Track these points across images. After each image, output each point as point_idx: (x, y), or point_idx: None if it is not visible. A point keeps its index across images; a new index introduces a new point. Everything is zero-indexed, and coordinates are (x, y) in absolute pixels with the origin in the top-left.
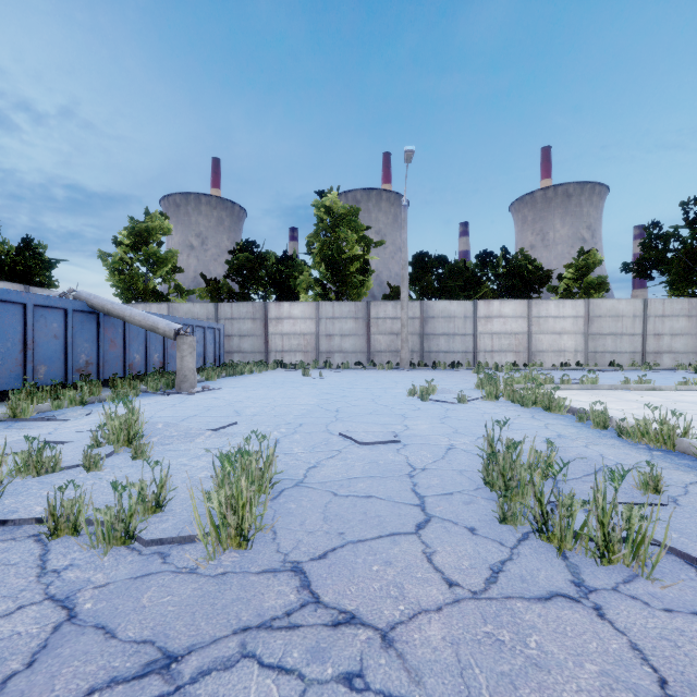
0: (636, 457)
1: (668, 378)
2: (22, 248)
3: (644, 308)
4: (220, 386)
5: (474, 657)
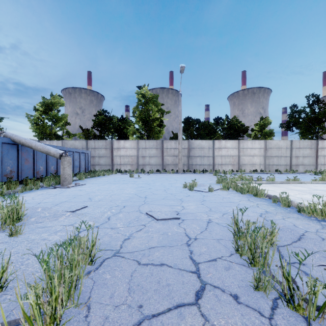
0: (314, 226)
1: (304, 177)
2: None
3: (291, 144)
4: (85, 183)
5: None
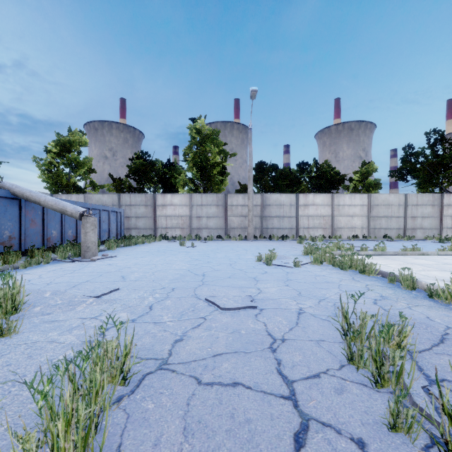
0: None
1: (425, 246)
2: None
3: (405, 200)
4: (117, 254)
5: None
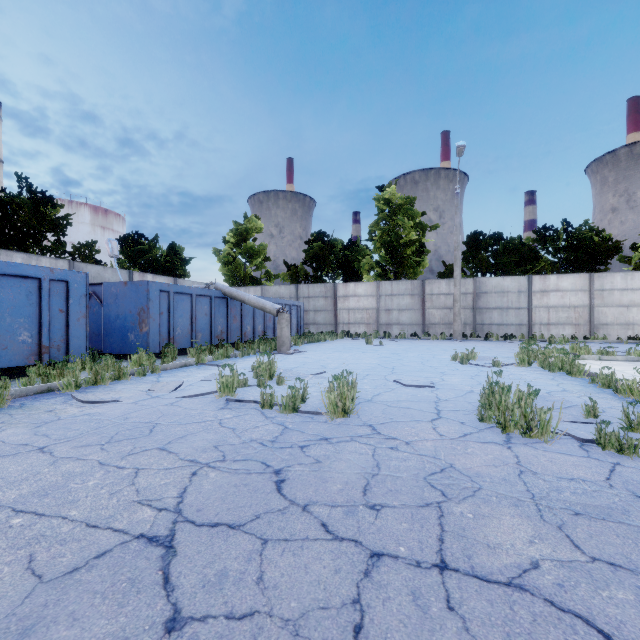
0: (612, 404)
1: None
2: (170, 252)
3: None
4: (305, 349)
5: (442, 449)
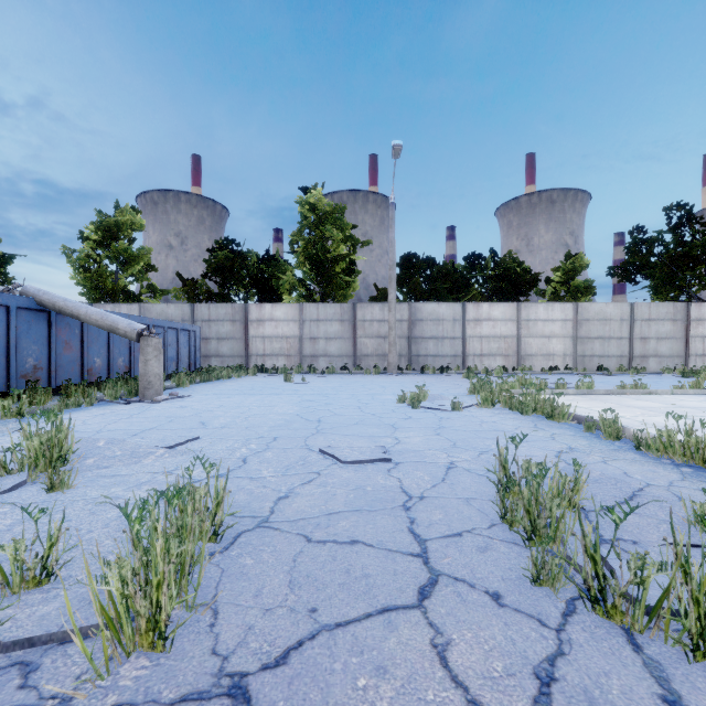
0: (666, 476)
1: (658, 382)
2: None
3: (631, 312)
4: (191, 392)
5: None
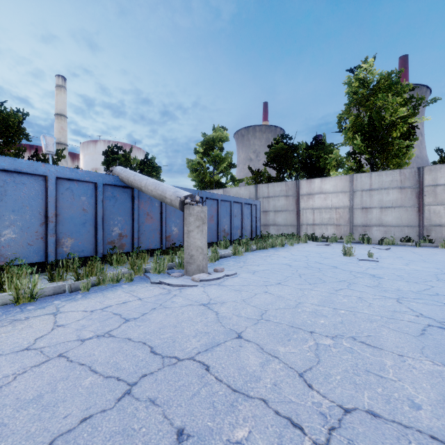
0: None
1: None
2: (142, 160)
3: None
4: (240, 266)
5: None
